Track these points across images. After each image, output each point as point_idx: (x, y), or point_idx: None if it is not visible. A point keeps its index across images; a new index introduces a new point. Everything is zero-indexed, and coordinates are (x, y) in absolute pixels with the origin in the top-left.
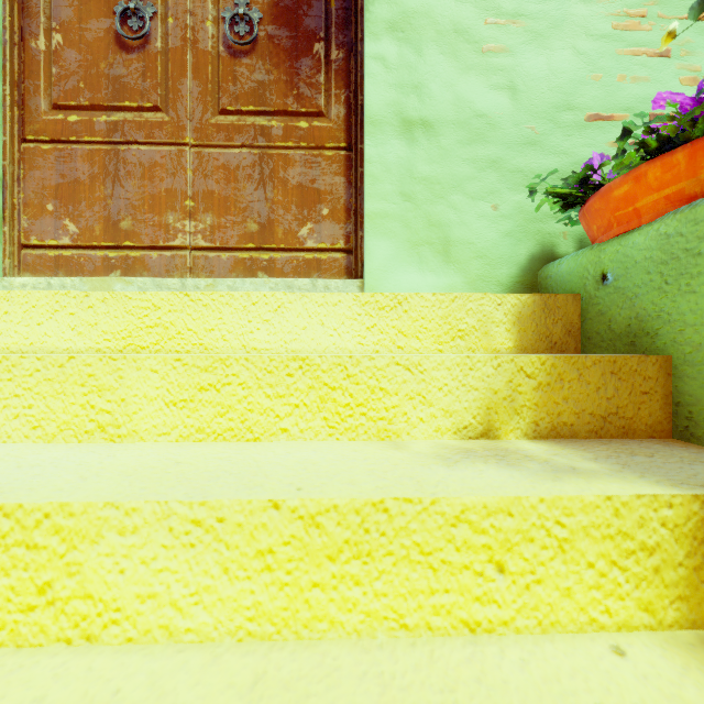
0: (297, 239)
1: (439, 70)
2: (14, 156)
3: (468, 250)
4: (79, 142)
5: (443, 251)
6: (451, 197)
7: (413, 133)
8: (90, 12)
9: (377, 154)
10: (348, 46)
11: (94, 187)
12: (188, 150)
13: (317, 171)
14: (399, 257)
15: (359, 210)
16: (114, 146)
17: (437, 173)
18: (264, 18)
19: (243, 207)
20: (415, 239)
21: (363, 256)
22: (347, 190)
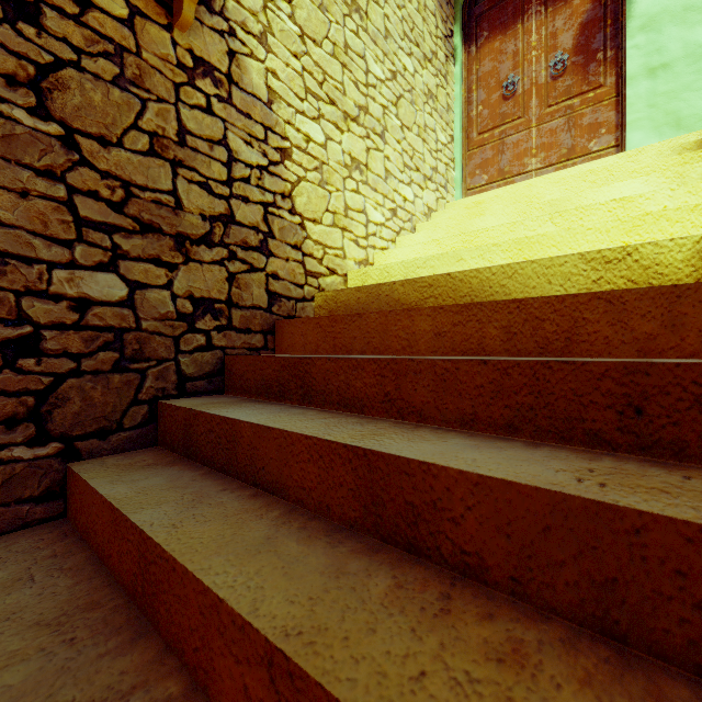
0: (587, 149)
1: (673, 35)
2: (465, 158)
3: (693, 119)
4: (488, 144)
5: (676, 125)
6: (681, 96)
7: (655, 74)
8: (492, 92)
9: (633, 93)
10: (617, 47)
11: (493, 159)
12: (533, 129)
13: (598, 114)
14: (646, 137)
15: (623, 124)
16: (502, 140)
17: (671, 87)
18: (570, 56)
19: (559, 144)
20: (656, 125)
21: (626, 145)
22: (616, 117)
